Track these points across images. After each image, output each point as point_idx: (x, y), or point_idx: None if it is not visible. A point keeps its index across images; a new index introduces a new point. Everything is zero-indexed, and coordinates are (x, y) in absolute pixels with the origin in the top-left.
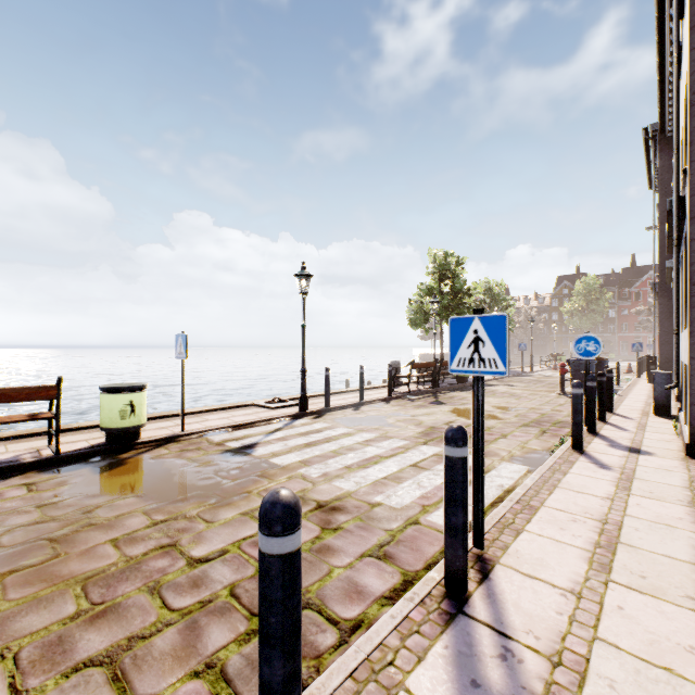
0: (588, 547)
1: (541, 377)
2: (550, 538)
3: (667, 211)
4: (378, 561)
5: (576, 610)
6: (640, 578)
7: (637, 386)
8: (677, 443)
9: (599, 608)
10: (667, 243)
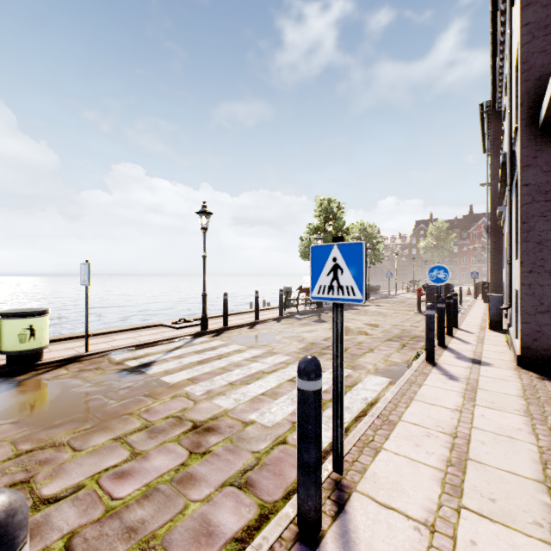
0: (440, 466)
1: (403, 298)
2: (405, 456)
3: (501, 163)
4: (238, 491)
5: (429, 550)
6: (489, 501)
7: (475, 305)
8: (509, 354)
9: (453, 545)
10: (499, 192)
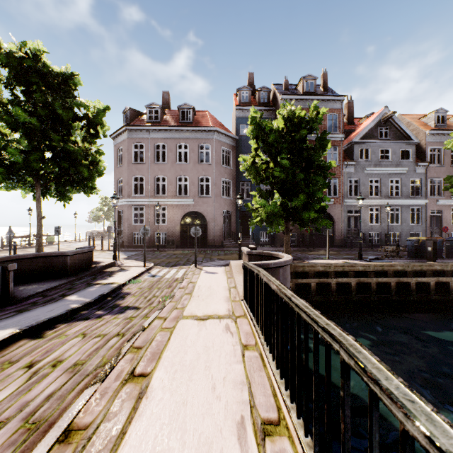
0: None
1: None
2: None
3: None
4: None
5: None
6: None
7: None
8: None
9: None
10: None
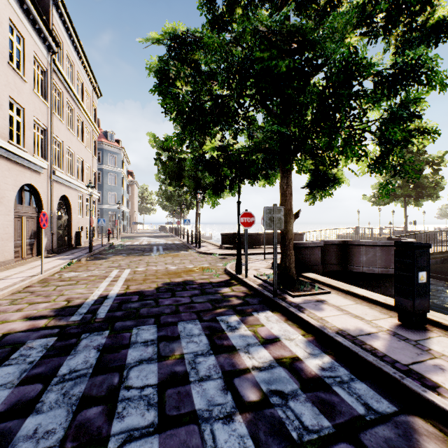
0: None
1: None
2: None
3: None
4: None
5: None
6: None
7: None
8: None
9: None
10: None
